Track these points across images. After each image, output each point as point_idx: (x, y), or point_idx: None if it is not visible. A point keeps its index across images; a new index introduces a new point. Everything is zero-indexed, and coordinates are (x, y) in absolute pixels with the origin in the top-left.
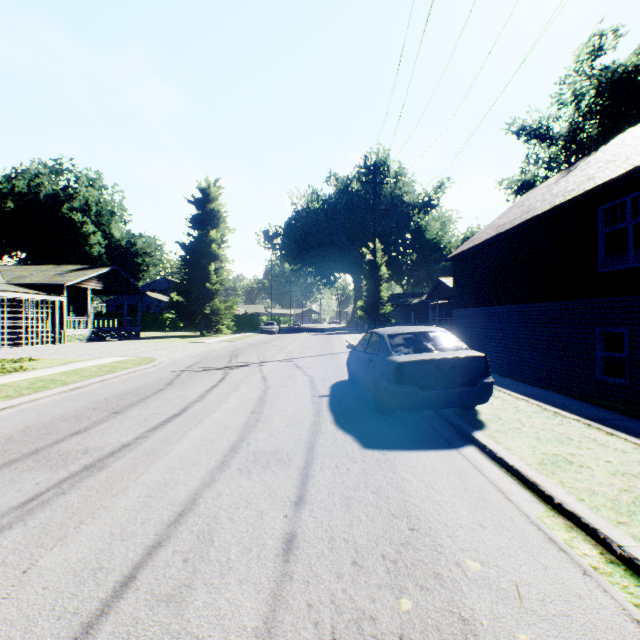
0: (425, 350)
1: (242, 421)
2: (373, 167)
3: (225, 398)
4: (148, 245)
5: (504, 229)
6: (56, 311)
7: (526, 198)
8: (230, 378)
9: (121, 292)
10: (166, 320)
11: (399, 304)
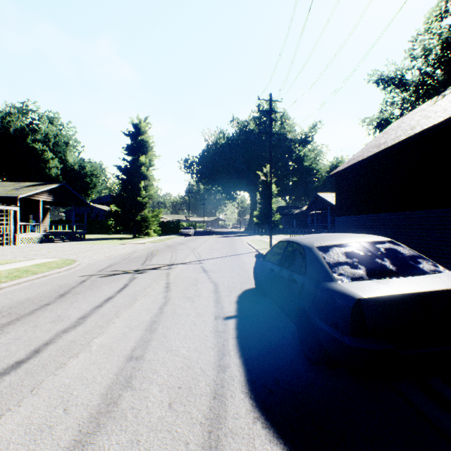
0: (386, 273)
1: (102, 385)
2: (269, 98)
3: (108, 322)
4: (94, 168)
5: (390, 144)
6: (10, 218)
7: (399, 123)
8: (132, 286)
9: (69, 204)
10: (110, 225)
11: (285, 213)
